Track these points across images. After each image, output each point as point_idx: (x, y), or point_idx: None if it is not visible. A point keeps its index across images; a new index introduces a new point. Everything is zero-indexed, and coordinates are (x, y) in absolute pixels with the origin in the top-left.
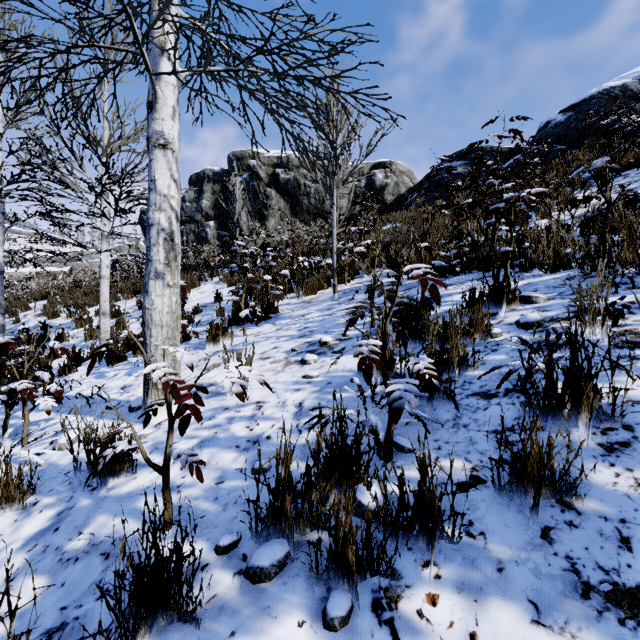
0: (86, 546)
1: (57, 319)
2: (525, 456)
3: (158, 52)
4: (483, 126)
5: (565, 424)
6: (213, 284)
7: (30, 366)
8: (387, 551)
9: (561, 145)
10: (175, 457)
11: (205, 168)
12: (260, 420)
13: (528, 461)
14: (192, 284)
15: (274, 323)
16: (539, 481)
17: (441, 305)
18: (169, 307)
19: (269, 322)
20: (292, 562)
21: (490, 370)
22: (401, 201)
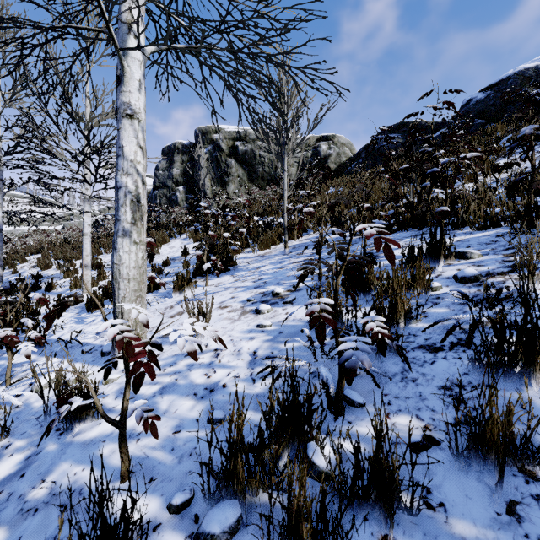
0: (47, 496)
1: (48, 270)
2: (484, 421)
3: (125, 30)
4: (419, 99)
5: (516, 381)
6: (181, 240)
7: (15, 314)
8: (342, 520)
9: (481, 119)
10: (130, 413)
11: (175, 141)
12: (217, 368)
13: (487, 426)
14: (163, 240)
15: (232, 274)
16: (504, 453)
17: (382, 259)
18: (135, 262)
19: (228, 274)
20: (244, 527)
21: (434, 323)
22: (342, 169)
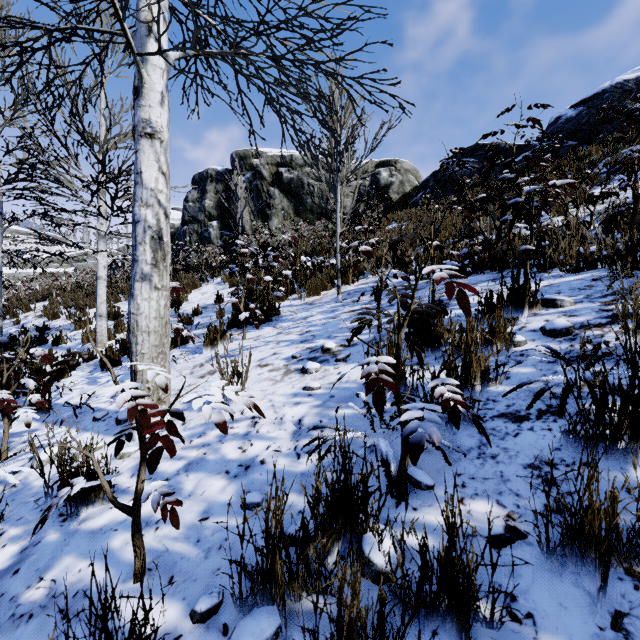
0: (44, 598)
1: (57, 320)
2: (582, 511)
3: (145, 32)
4: (498, 115)
5: (619, 459)
6: (215, 285)
7: (14, 373)
8: (405, 634)
9: (572, 141)
10: (144, 498)
11: (208, 168)
12: (254, 439)
13: (586, 517)
14: (193, 285)
15: (275, 326)
16: (609, 552)
17: (453, 308)
18: (157, 312)
19: (270, 325)
20: None
21: (518, 386)
22: (406, 200)
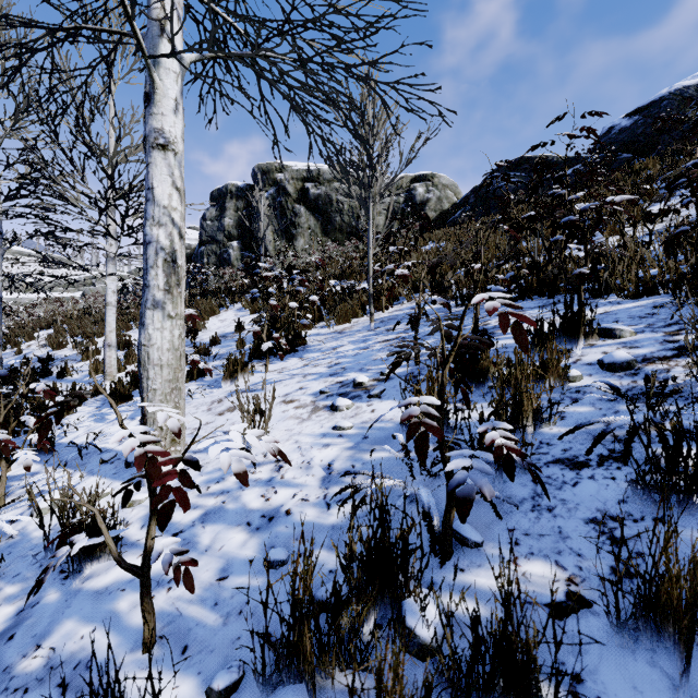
0: (41, 669)
1: (62, 350)
2: (658, 578)
3: (157, 32)
4: (549, 124)
5: (695, 514)
6: (235, 311)
7: (13, 410)
8: None
9: (627, 153)
10: (154, 558)
11: (228, 183)
12: (279, 486)
13: (663, 585)
14: (211, 311)
15: (301, 357)
16: (693, 629)
17: (499, 338)
18: (170, 343)
19: (295, 356)
20: None
21: (575, 428)
22: (444, 218)
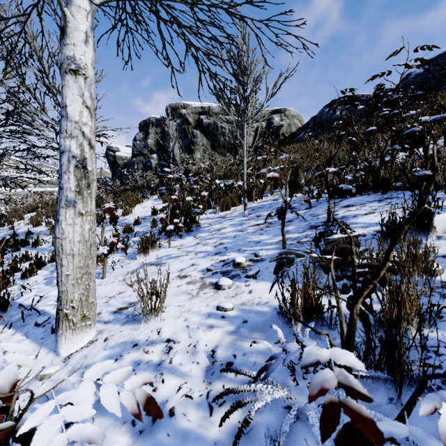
0: None
1: (39, 227)
2: None
3: None
4: (387, 57)
5: None
6: (152, 201)
7: None
8: None
9: (420, 91)
10: None
11: (150, 116)
12: (166, 373)
13: None
14: (137, 201)
15: (195, 236)
16: None
17: (349, 227)
18: (81, 235)
19: (191, 235)
20: None
21: None
22: (292, 137)
